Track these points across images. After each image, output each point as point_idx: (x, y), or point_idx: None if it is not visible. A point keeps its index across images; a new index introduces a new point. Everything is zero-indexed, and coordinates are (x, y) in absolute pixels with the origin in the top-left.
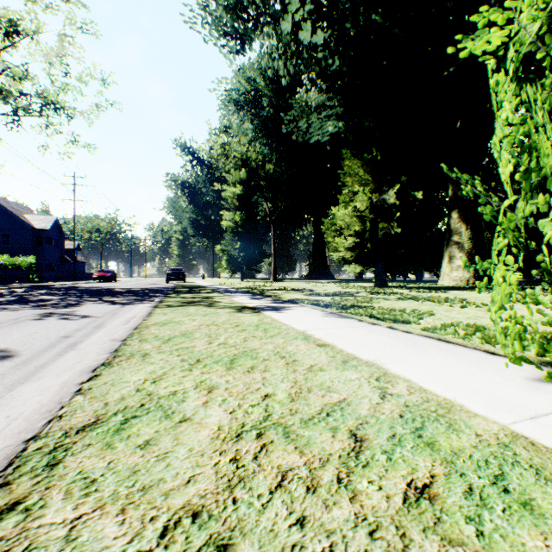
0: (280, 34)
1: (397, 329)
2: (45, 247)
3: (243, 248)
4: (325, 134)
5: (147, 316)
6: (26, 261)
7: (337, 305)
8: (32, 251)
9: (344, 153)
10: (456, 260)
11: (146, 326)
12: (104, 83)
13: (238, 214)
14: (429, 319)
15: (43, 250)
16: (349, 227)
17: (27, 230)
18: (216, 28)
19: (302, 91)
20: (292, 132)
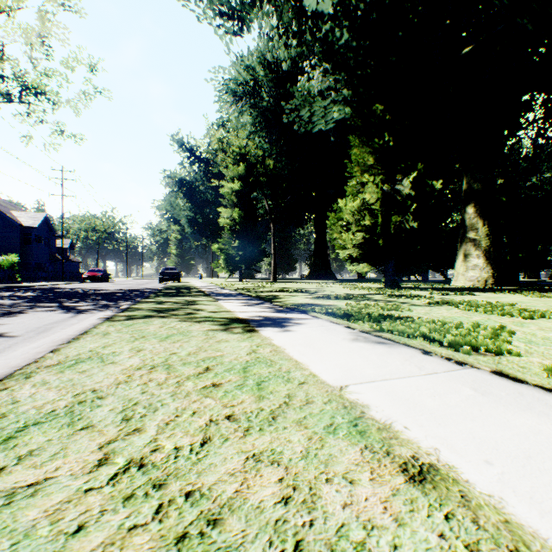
0: (281, 10)
1: (526, 383)
2: (33, 245)
3: (242, 247)
4: (330, 122)
5: (70, 339)
6: (7, 260)
7: (361, 315)
8: (19, 250)
9: (351, 140)
10: (472, 259)
11: (31, 371)
12: (92, 69)
13: (236, 211)
14: (516, 342)
15: (31, 249)
16: (358, 221)
17: (14, 228)
18: (212, 7)
19: (304, 80)
20: (294, 123)
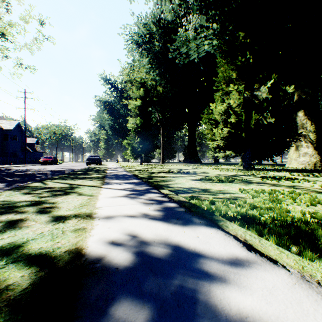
0: None
1: None
2: (9, 141)
3: (142, 142)
4: (201, 52)
5: None
6: None
7: (321, 231)
8: (0, 144)
9: (219, 62)
10: (303, 148)
11: None
12: (41, 22)
13: (138, 119)
14: None
15: (8, 143)
16: (224, 120)
17: None
18: None
19: (182, 30)
20: (175, 59)
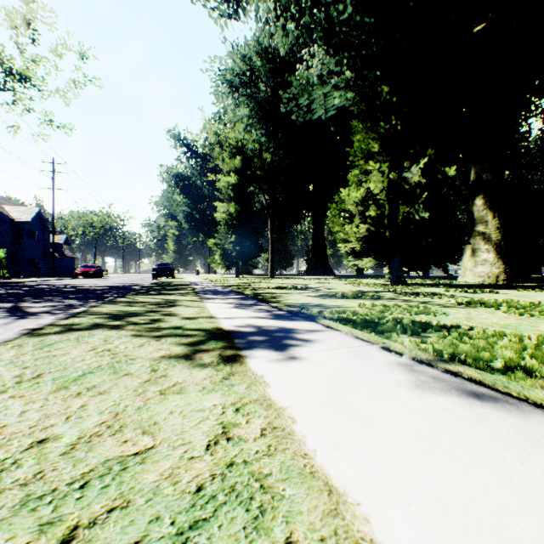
0: None
1: None
2: (25, 240)
3: (238, 242)
4: (330, 109)
5: None
6: None
7: (390, 324)
8: (11, 245)
9: (354, 126)
10: (482, 254)
11: None
12: (82, 56)
13: (233, 205)
14: None
15: (23, 244)
16: (361, 213)
17: (5, 222)
18: None
19: (302, 68)
20: (292, 113)
